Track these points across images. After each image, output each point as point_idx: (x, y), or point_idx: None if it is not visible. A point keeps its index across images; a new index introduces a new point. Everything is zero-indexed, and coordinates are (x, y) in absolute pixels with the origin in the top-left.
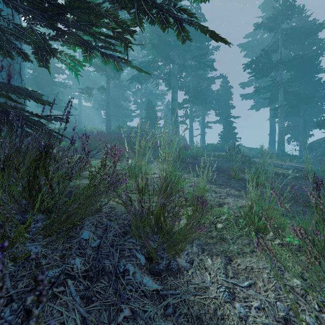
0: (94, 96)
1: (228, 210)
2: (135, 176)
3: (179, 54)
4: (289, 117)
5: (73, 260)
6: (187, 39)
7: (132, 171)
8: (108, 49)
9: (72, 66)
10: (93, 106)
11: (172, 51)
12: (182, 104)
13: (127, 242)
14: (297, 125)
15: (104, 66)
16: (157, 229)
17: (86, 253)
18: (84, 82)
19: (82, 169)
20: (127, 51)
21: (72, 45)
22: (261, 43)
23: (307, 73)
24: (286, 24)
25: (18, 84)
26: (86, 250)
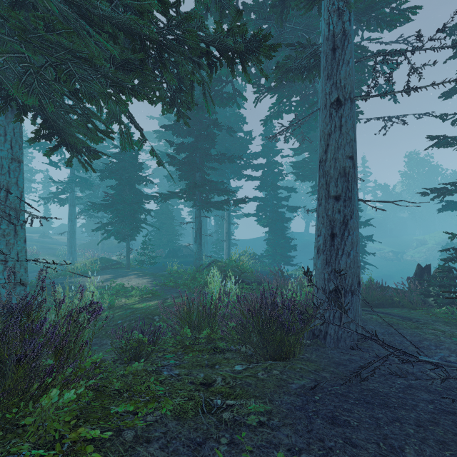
0: None
1: None
2: None
3: None
4: None
5: None
6: None
7: None
8: None
9: None
10: None
11: None
12: None
13: None
14: None
15: None
16: None
17: None
18: None
19: None
20: None
21: None
22: None
23: None
24: None
25: None
26: None
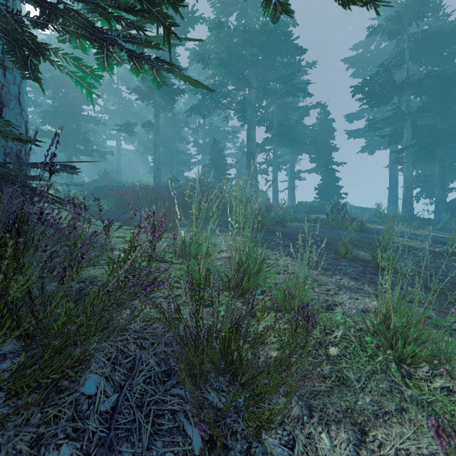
0: (138, 135)
1: (343, 318)
2: (186, 267)
3: (257, 74)
4: (418, 162)
5: (56, 453)
6: (283, 11)
7: (186, 250)
8: (136, 41)
9: (81, 77)
10: (137, 149)
11: (248, 69)
12: (262, 145)
13: (169, 395)
14: (430, 175)
15: (151, 92)
16: (224, 365)
17: (86, 430)
18: (124, 116)
19: (77, 267)
20: (169, 41)
21: (74, 37)
22: (377, 57)
23: (447, 99)
24: (413, 28)
25: (15, 116)
26: (86, 422)
